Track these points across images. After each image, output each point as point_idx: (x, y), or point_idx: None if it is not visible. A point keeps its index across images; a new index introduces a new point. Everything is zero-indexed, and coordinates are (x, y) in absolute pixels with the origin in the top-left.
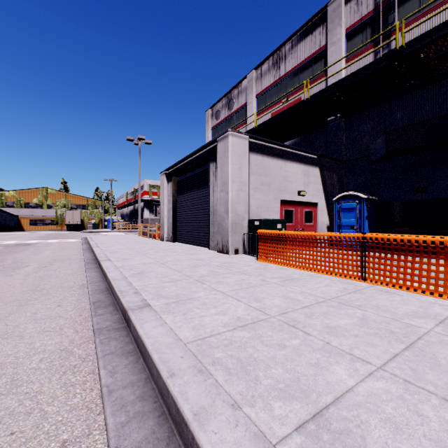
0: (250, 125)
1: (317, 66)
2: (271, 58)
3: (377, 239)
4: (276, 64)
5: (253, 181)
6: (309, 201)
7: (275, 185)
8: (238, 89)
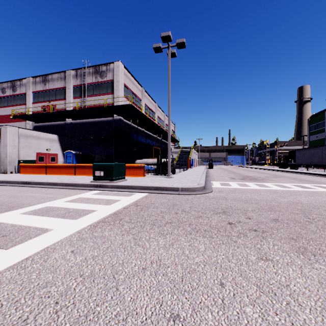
0: (28, 107)
1: (63, 94)
2: (41, 77)
3: (48, 165)
4: (44, 81)
5: (21, 145)
6: (53, 153)
7: (34, 146)
8: (20, 82)
